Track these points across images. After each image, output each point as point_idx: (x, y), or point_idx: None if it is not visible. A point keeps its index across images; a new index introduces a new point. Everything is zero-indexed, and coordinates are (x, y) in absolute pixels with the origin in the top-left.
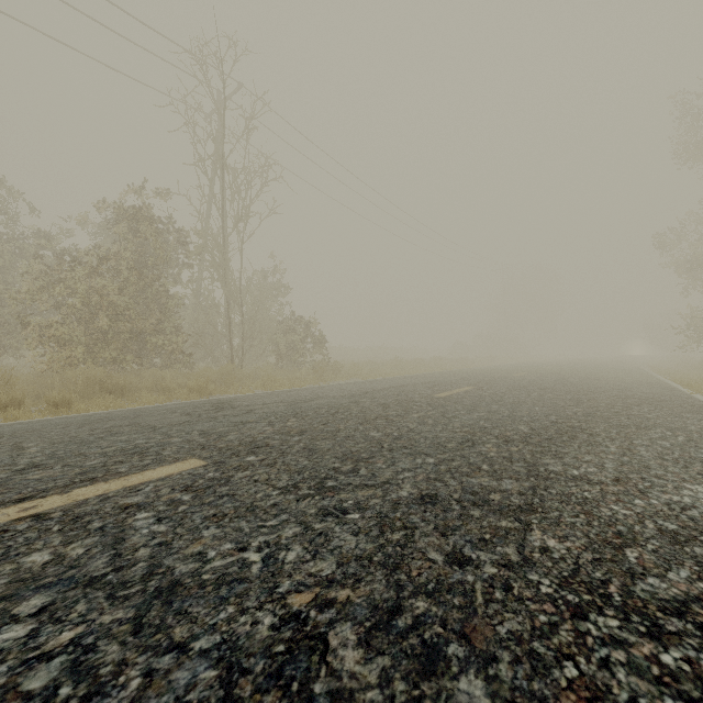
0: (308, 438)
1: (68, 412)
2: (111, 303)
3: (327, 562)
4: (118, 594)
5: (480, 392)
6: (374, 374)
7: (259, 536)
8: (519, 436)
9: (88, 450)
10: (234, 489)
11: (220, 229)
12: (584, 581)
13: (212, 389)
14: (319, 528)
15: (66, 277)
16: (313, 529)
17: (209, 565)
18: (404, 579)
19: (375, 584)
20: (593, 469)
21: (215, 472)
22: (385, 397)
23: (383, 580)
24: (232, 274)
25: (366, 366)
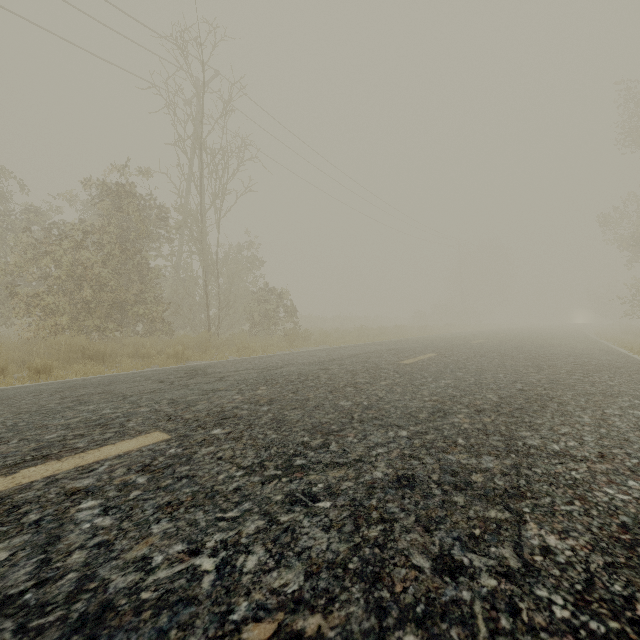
0: (277, 408)
1: (47, 378)
2: (95, 275)
3: (294, 572)
4: (30, 625)
5: (443, 359)
6: (341, 340)
7: (216, 533)
8: (489, 405)
9: (51, 422)
10: (195, 469)
11: (197, 205)
12: (604, 599)
13: (189, 355)
14: (285, 522)
15: (52, 250)
16: (278, 523)
17: (152, 576)
18: (387, 597)
19: (351, 607)
20: (573, 443)
21: (178, 448)
22: (352, 363)
23: (362, 599)
24: (209, 247)
25: (334, 333)
